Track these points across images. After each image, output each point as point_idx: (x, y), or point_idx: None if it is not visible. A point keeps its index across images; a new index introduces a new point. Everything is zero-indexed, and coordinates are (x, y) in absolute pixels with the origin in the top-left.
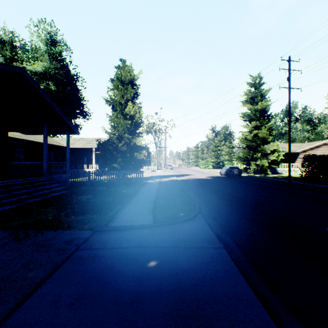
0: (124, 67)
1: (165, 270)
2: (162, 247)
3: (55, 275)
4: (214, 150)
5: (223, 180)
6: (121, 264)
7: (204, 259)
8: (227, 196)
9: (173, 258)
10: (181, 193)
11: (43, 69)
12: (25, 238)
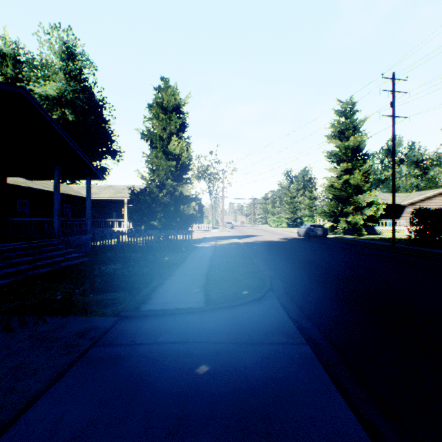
0: (166, 88)
1: (221, 380)
2: (217, 342)
3: (55, 388)
4: (289, 203)
5: (302, 243)
6: (156, 370)
7: (278, 362)
8: (309, 266)
9: (233, 359)
10: (245, 261)
11: (57, 92)
12: (19, 327)
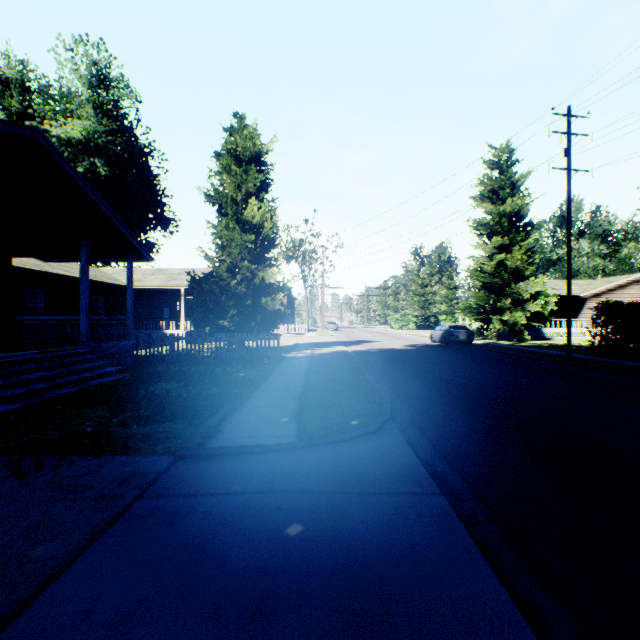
0: (241, 129)
1: (321, 543)
2: (315, 492)
3: (88, 555)
4: (419, 294)
5: (438, 351)
6: (229, 530)
7: (402, 519)
8: (447, 385)
9: (337, 516)
10: (355, 378)
11: (84, 134)
12: (35, 471)
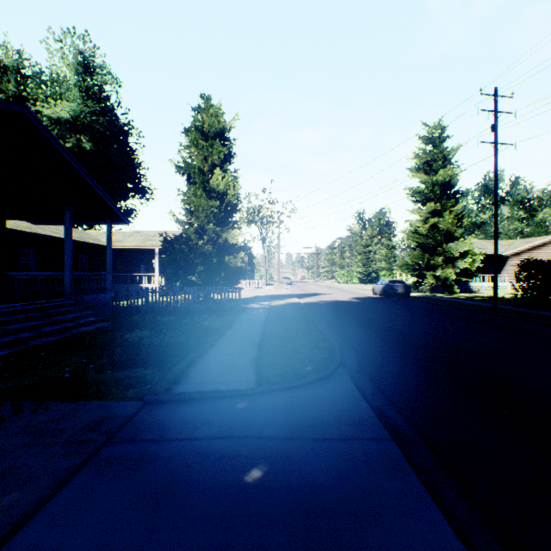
0: (207, 108)
1: (279, 492)
2: (273, 438)
3: (53, 504)
4: (362, 253)
5: (379, 303)
6: (190, 478)
7: (355, 466)
8: (389, 333)
9: (294, 462)
10: (307, 327)
11: (71, 114)
12: (13, 416)
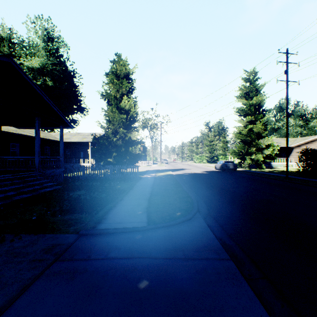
0: (119, 61)
1: (161, 295)
2: (157, 258)
3: (18, 302)
4: (208, 145)
5: (219, 174)
6: (105, 285)
7: (208, 277)
8: (226, 192)
9: (170, 274)
10: (177, 189)
11: (40, 65)
12: None
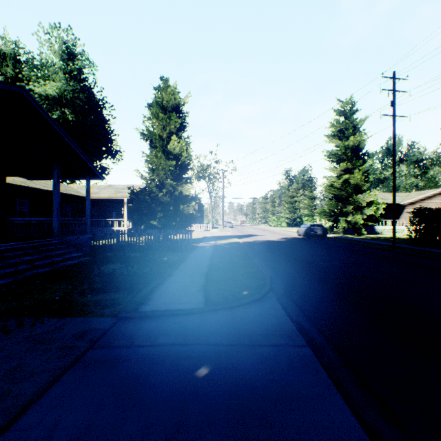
0: (166, 88)
1: (221, 383)
2: (217, 344)
3: (51, 392)
4: (289, 202)
5: (302, 242)
6: (154, 373)
7: (279, 365)
8: (309, 266)
9: (233, 362)
10: (245, 261)
11: (57, 92)
12: (16, 328)
